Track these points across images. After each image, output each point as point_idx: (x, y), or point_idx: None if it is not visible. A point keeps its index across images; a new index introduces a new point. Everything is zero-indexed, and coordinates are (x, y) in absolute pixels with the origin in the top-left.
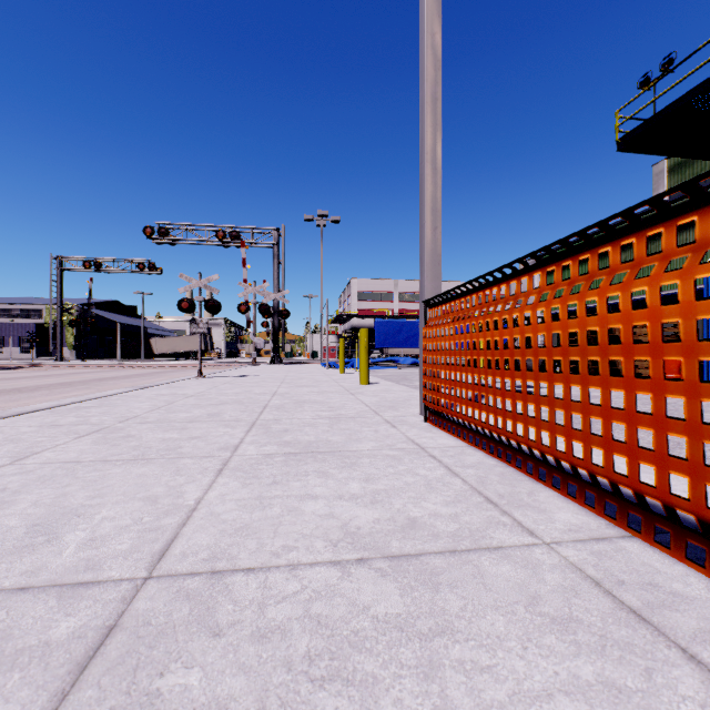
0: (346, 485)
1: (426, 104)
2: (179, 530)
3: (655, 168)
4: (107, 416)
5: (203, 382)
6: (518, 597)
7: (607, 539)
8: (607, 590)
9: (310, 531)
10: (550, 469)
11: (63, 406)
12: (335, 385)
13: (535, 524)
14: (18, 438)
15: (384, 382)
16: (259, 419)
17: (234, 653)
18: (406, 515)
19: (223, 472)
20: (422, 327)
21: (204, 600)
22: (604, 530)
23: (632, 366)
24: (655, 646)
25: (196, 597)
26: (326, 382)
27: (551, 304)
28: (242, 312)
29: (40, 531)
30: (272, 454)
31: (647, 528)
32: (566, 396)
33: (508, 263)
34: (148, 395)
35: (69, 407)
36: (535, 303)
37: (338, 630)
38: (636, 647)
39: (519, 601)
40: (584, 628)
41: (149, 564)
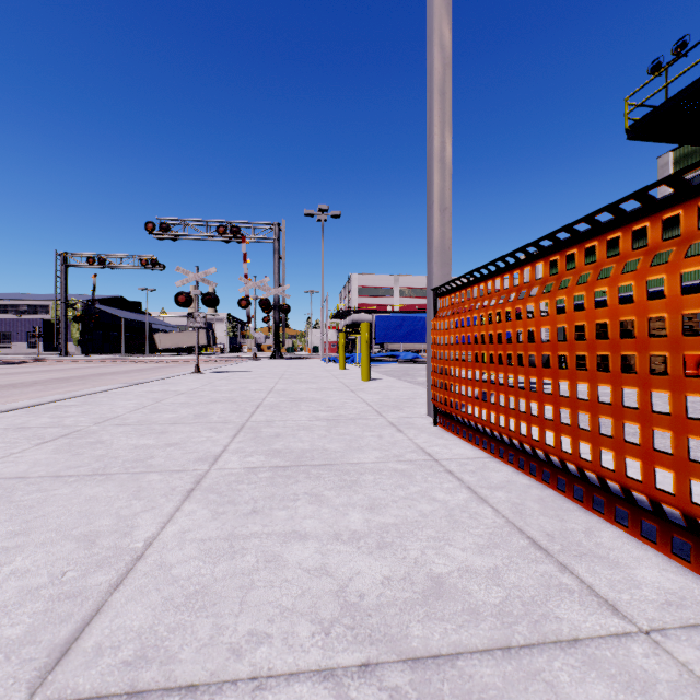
0: (345, 516)
1: (435, 71)
2: (106, 598)
3: (660, 160)
4: (84, 417)
5: (199, 377)
6: None
7: None
8: None
9: (291, 602)
10: (612, 499)
11: (43, 404)
12: (335, 381)
13: (613, 590)
14: None
15: (386, 378)
16: (249, 421)
17: None
18: (427, 570)
19: (193, 493)
20: (430, 319)
21: None
22: None
23: None
24: None
25: None
26: (326, 377)
27: (619, 281)
28: (242, 307)
29: None
30: (257, 467)
31: None
32: (643, 405)
33: (550, 233)
34: (137, 392)
35: (49, 406)
36: (591, 281)
37: None
38: None
39: None
40: None
41: (37, 672)
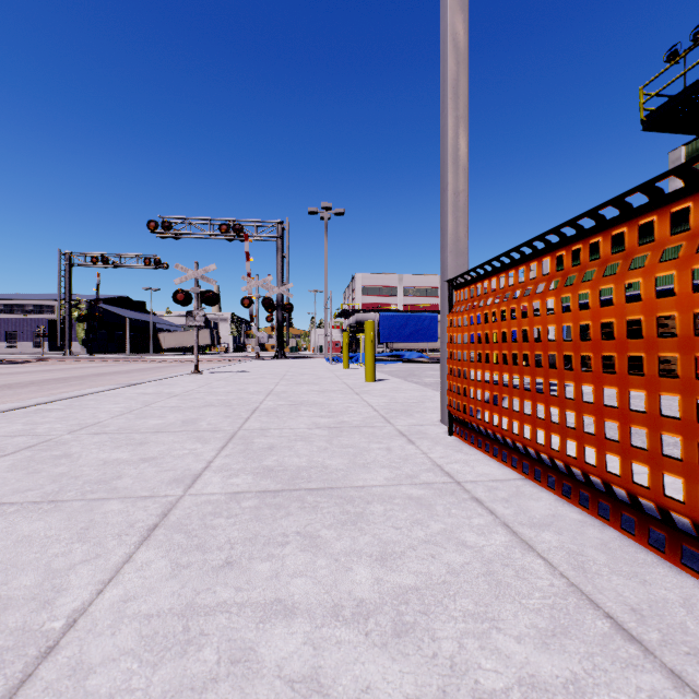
0: (347, 573)
1: (449, 37)
2: None
3: (671, 155)
4: (61, 423)
5: (198, 378)
6: None
7: None
8: None
9: None
10: None
11: (24, 408)
12: (338, 382)
13: None
14: None
15: (391, 378)
16: (241, 429)
17: None
18: (472, 684)
19: (154, 533)
20: (443, 315)
21: None
22: None
23: None
24: None
25: None
26: (329, 378)
27: None
28: (245, 306)
29: None
30: (241, 492)
31: None
32: None
33: (618, 195)
34: (129, 394)
35: (28, 410)
36: (685, 256)
37: None
38: None
39: None
40: None
41: None
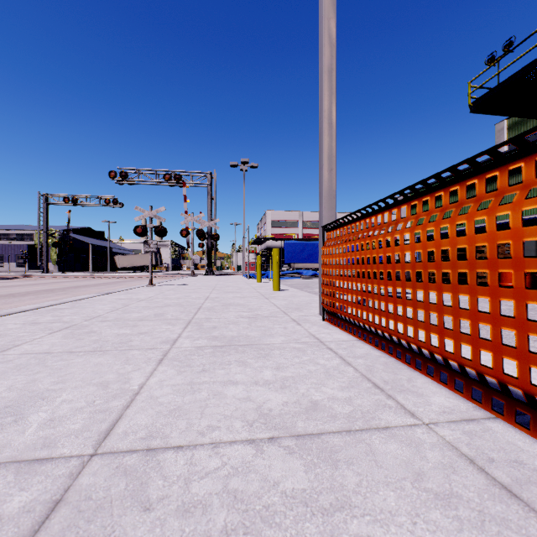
0: (261, 372)
1: (324, 73)
2: (123, 412)
3: (497, 126)
4: (76, 316)
5: (153, 289)
6: (405, 473)
7: (475, 420)
8: (480, 467)
9: (230, 413)
10: (425, 360)
11: (44, 308)
12: (254, 291)
13: (415, 406)
14: (4, 333)
15: (291, 289)
16: (194, 318)
17: (161, 528)
18: (309, 398)
19: (163, 361)
20: (320, 247)
21: (139, 476)
22: (472, 412)
23: (497, 277)
24: (527, 521)
25: (132, 473)
26: (247, 289)
27: (427, 227)
28: (183, 236)
29: (10, 412)
30: (203, 346)
31: (509, 411)
32: (439, 301)
33: (391, 195)
34: (109, 299)
35: (48, 309)
36: (413, 226)
37: (252, 505)
38: (511, 522)
39: (406, 478)
40: (463, 503)
41: (95, 442)
